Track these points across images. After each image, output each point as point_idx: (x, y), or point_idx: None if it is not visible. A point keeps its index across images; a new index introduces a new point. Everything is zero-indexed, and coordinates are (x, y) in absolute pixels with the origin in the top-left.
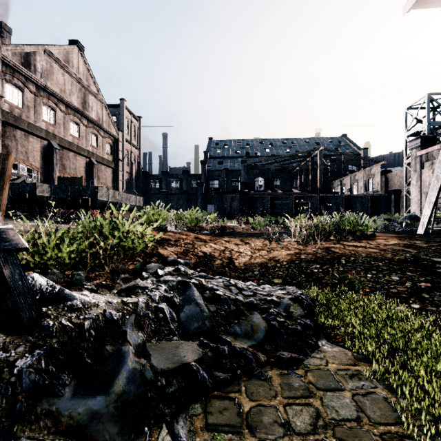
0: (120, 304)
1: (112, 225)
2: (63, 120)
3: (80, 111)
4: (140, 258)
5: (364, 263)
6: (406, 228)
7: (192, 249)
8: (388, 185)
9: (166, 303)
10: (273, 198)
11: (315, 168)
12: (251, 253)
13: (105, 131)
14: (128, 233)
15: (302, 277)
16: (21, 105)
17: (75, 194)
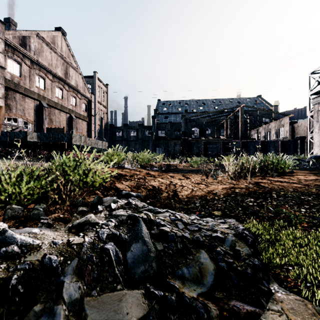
0: (64, 246)
1: (76, 164)
2: (50, 86)
3: (63, 79)
4: (99, 191)
5: (294, 197)
6: (312, 166)
7: (143, 183)
8: (295, 132)
9: (114, 241)
10: (206, 143)
11: (237, 120)
12: (192, 187)
13: (81, 94)
14: (90, 170)
15: (239, 210)
16: (20, 75)
17: (55, 140)
